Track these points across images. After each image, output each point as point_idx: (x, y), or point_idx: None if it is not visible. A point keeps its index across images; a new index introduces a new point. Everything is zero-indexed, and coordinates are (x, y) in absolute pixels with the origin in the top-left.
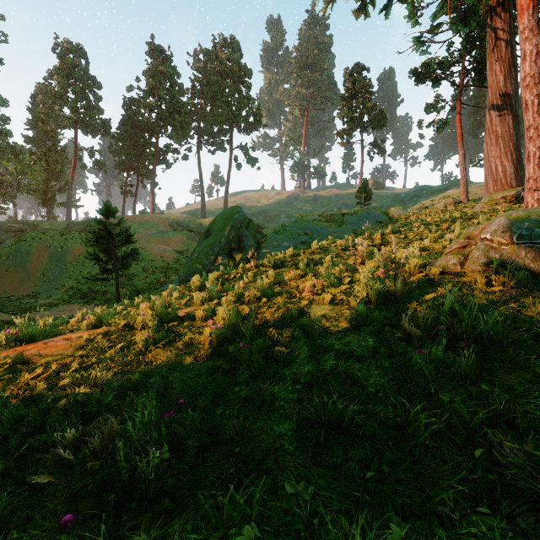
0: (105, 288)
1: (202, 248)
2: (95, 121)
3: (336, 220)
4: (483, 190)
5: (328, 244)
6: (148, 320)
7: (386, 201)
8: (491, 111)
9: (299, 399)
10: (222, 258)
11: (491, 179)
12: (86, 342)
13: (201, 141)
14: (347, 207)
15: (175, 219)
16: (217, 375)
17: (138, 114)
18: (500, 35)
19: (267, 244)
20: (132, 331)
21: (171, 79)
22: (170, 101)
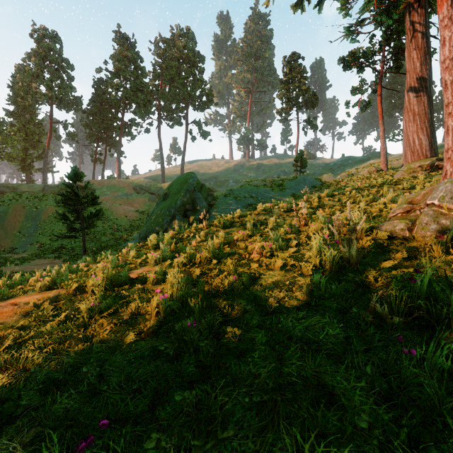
0: (74, 244)
1: (160, 209)
2: (68, 97)
3: (277, 185)
4: (399, 160)
5: (271, 206)
6: (98, 284)
7: (318, 169)
8: (409, 93)
9: (261, 428)
10: (177, 218)
11: (409, 150)
12: (33, 308)
13: (161, 116)
14: (285, 174)
15: (138, 183)
16: (160, 362)
17: (106, 92)
18: (417, 27)
19: (218, 205)
20: (83, 294)
21: (135, 63)
22: (134, 82)
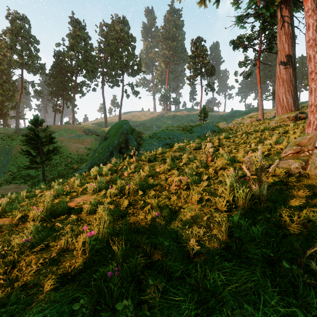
0: (37, 173)
1: (102, 147)
2: (35, 64)
3: (187, 130)
4: (271, 113)
5: (184, 145)
6: (37, 215)
7: (215, 118)
8: (280, 65)
9: None
10: (115, 154)
11: (280, 106)
12: None
13: (104, 80)
14: (192, 122)
15: (87, 128)
16: None
17: (64, 61)
18: (286, 19)
19: (145, 144)
20: (26, 223)
21: (85, 40)
22: (84, 54)
